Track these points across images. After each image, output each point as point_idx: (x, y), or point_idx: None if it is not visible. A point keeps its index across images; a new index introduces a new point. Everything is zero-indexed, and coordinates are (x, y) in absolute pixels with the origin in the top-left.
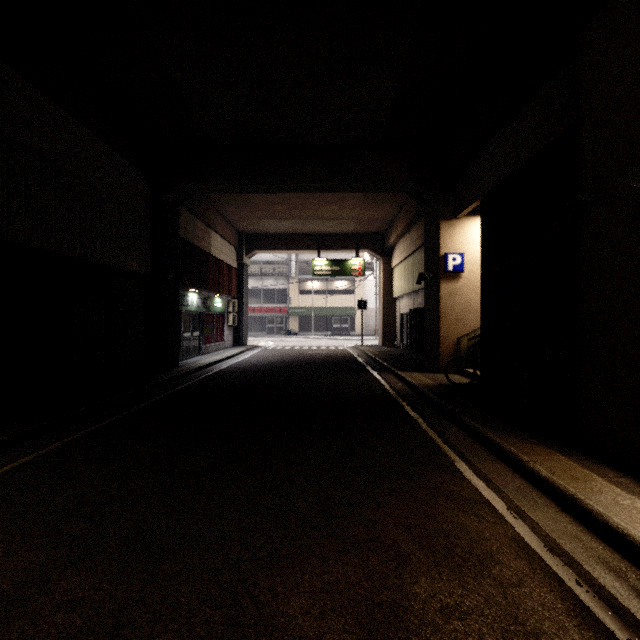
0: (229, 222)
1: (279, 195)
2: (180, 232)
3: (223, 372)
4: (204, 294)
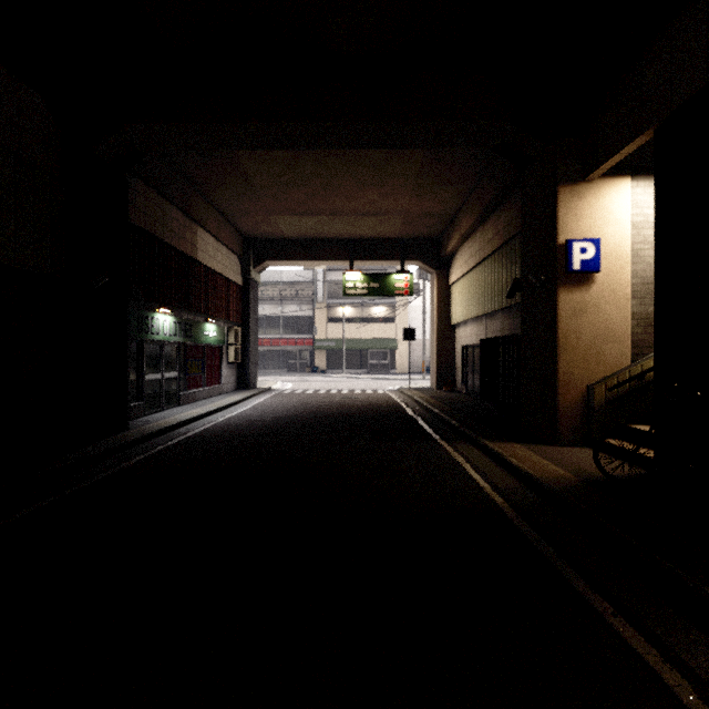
0: (228, 219)
1: (293, 170)
2: (136, 218)
3: (193, 440)
4: (187, 317)
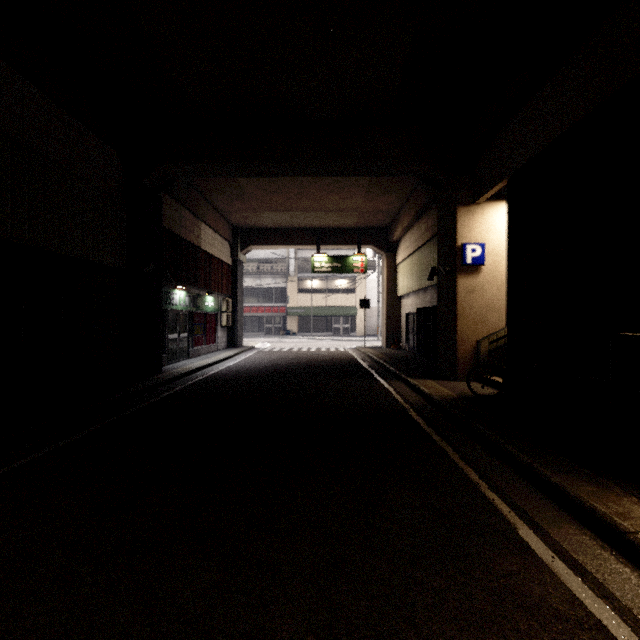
0: (222, 215)
1: (275, 183)
2: (164, 222)
3: (210, 379)
4: (194, 292)
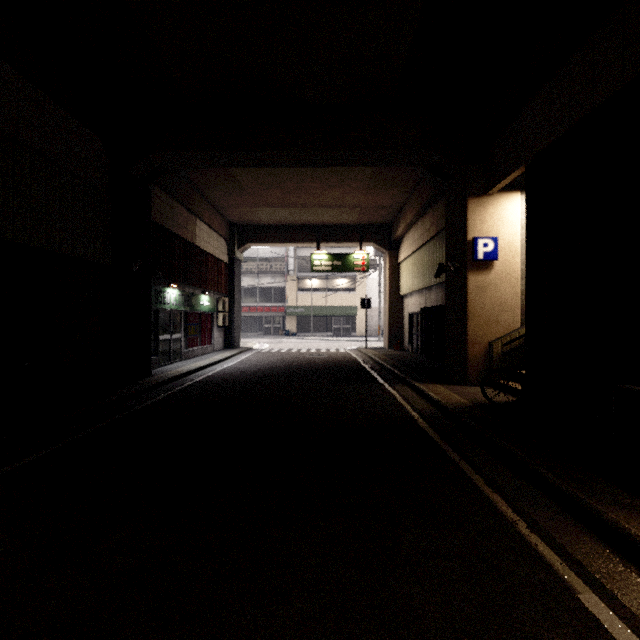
0: (218, 210)
1: (272, 176)
2: (154, 216)
3: (202, 383)
4: (188, 290)
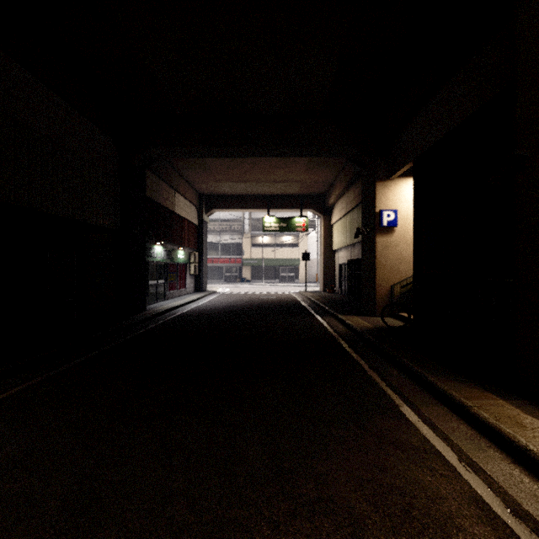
0: (191, 185)
1: (234, 160)
2: (147, 192)
3: (184, 315)
4: (168, 247)
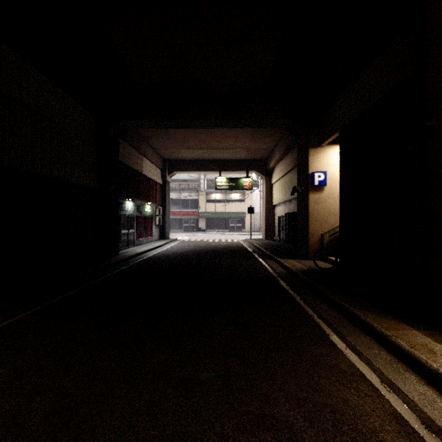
0: (156, 151)
1: (191, 131)
2: (119, 157)
3: (150, 259)
4: (138, 202)
